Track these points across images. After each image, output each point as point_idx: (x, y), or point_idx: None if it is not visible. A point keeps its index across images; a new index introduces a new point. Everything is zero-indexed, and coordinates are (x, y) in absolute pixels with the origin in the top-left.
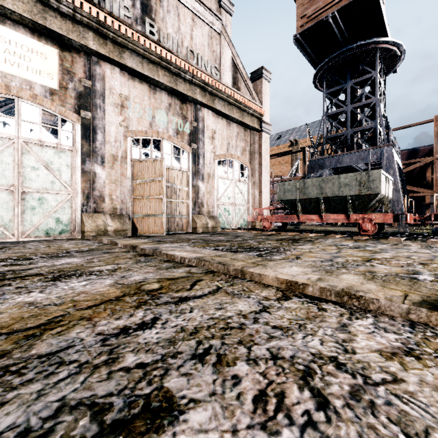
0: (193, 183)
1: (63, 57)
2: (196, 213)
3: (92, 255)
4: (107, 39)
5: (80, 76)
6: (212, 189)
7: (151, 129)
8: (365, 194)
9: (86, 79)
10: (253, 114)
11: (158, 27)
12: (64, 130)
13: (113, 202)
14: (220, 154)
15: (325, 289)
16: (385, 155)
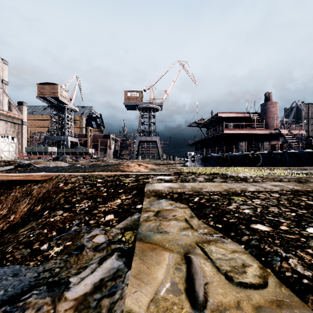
0: None
1: None
2: None
3: None
4: None
5: None
6: None
7: None
8: (46, 151)
9: None
10: (18, 119)
11: None
12: None
13: None
14: (3, 134)
15: None
16: (66, 139)
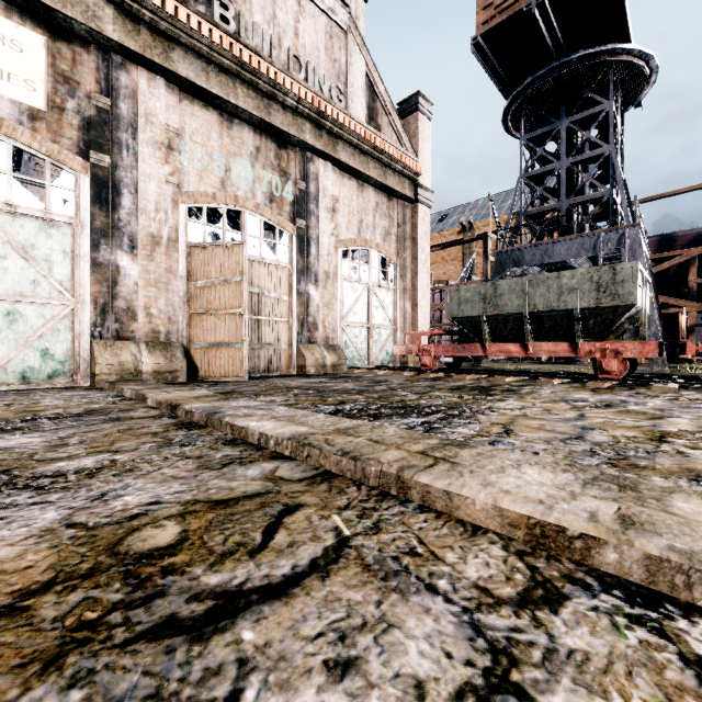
0: (299, 287)
1: (55, 52)
2: (305, 341)
3: (77, 426)
4: (141, 23)
5: (89, 89)
6: (333, 299)
7: (224, 191)
8: (608, 305)
9: (101, 94)
10: (403, 172)
11: (236, 11)
12: (58, 186)
13: (152, 321)
14: (347, 239)
15: (665, 563)
16: (627, 243)
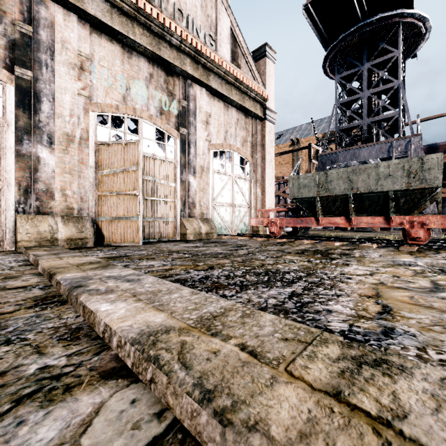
0: (182, 177)
1: None
2: (186, 216)
3: None
4: None
5: (14, 18)
6: (206, 186)
7: (125, 104)
8: (417, 187)
9: (24, 22)
10: (255, 98)
11: None
12: None
13: (67, 200)
14: (216, 143)
15: None
16: (412, 147)
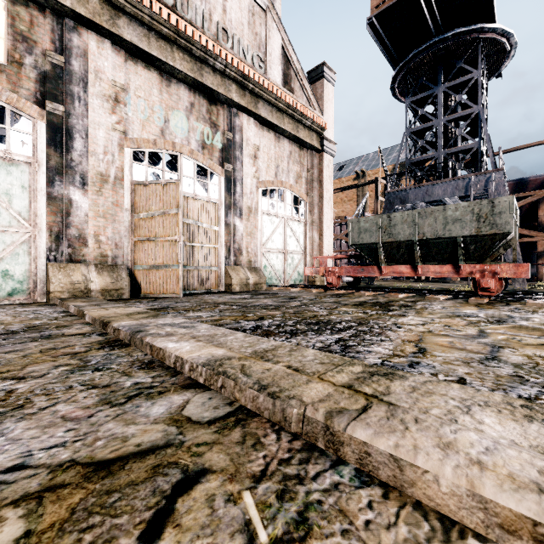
0: (226, 220)
1: (14, 14)
2: (231, 264)
3: (3, 345)
4: None
5: (45, 48)
6: (254, 229)
7: (163, 139)
8: (487, 233)
9: (55, 52)
10: (311, 127)
11: None
12: (17, 130)
13: (101, 247)
14: (266, 180)
15: None
16: (493, 184)
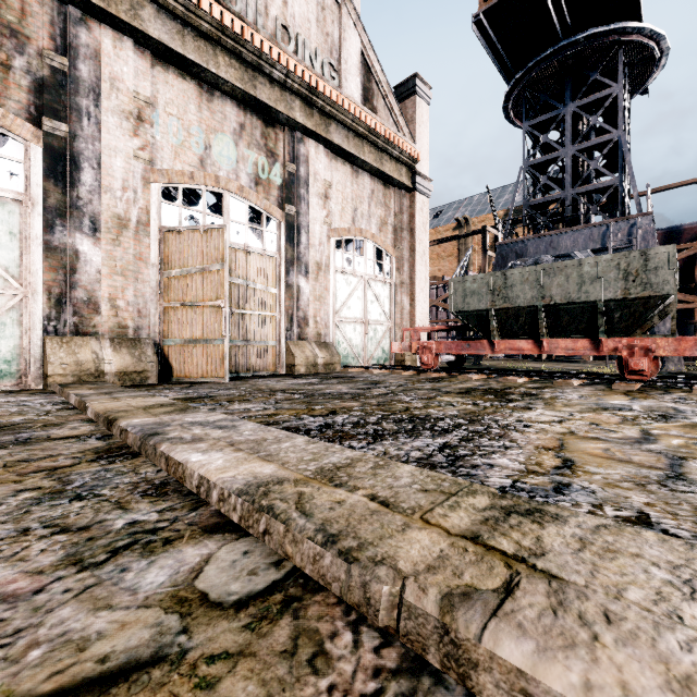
0: (288, 279)
1: None
2: (294, 338)
3: None
4: None
5: (42, 46)
6: (325, 292)
7: (203, 171)
8: (639, 296)
9: (56, 52)
10: (400, 158)
11: None
12: (3, 156)
13: (118, 314)
14: (340, 228)
15: None
16: (639, 233)
